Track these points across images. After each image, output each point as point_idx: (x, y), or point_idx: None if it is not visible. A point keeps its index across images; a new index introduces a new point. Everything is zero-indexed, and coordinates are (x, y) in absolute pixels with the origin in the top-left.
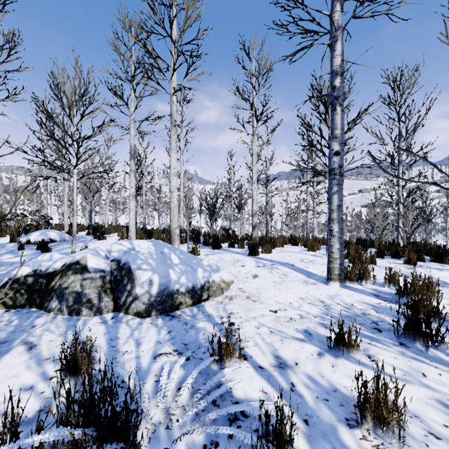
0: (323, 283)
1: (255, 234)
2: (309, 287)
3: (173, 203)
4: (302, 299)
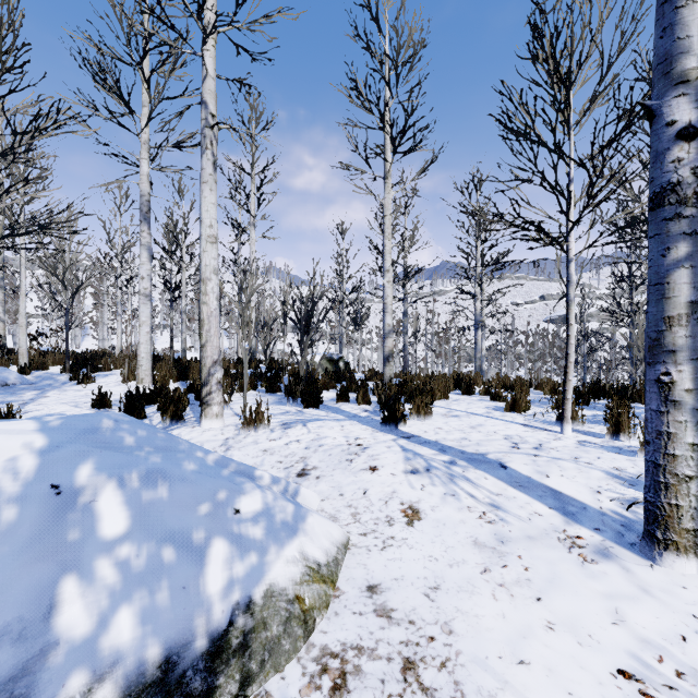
0: (628, 547)
1: (390, 372)
2: (606, 581)
3: (207, 307)
4: (637, 691)
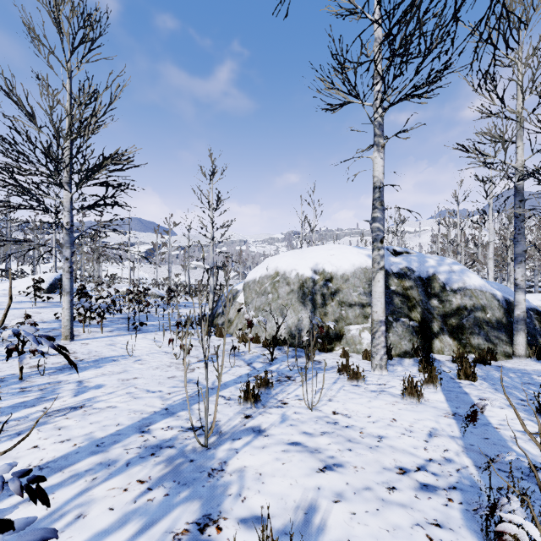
0: None
1: None
2: None
3: None
4: None
